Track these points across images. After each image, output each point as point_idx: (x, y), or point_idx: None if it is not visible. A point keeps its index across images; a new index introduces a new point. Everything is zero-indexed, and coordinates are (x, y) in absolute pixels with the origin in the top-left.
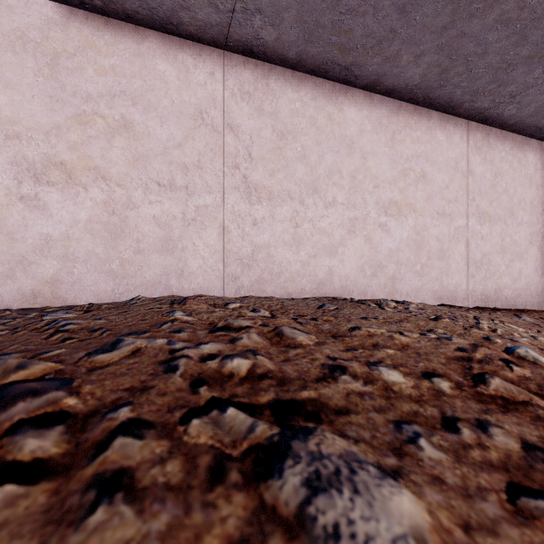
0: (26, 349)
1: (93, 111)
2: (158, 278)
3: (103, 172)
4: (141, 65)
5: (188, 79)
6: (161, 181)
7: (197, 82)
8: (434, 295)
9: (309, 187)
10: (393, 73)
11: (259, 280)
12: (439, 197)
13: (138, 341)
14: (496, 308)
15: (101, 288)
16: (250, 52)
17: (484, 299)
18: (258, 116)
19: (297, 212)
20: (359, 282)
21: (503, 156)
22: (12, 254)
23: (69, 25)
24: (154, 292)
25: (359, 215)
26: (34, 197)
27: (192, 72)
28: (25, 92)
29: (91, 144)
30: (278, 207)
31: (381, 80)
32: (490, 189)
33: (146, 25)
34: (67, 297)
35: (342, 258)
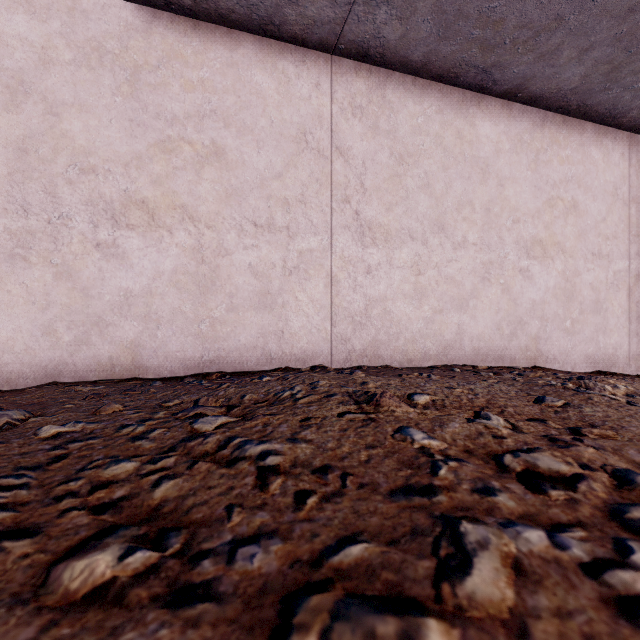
0: (268, 526)
1: (179, 136)
2: (254, 341)
3: (190, 211)
4: (234, 76)
5: (289, 92)
6: (258, 220)
7: (300, 96)
8: (588, 359)
9: (434, 224)
10: (545, 75)
11: (374, 342)
12: (594, 233)
13: (491, 534)
14: None
15: (188, 354)
16: (364, 55)
17: None
18: (373, 136)
19: (420, 255)
20: (494, 344)
21: None
22: (87, 314)
23: (151, 32)
24: (249, 359)
25: (495, 258)
26: (112, 244)
27: (294, 84)
28: (101, 115)
29: (177, 176)
30: (396, 250)
31: (526, 84)
32: None
33: (241, 26)
34: (149, 366)
35: (473, 314)
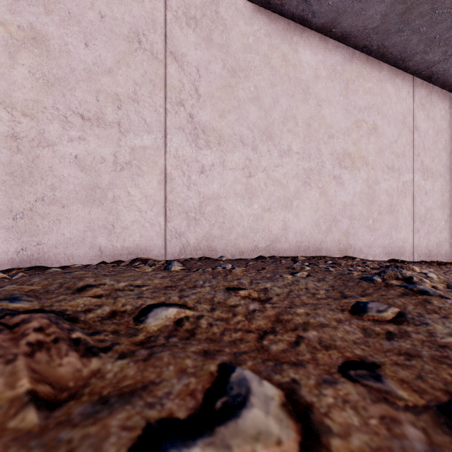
0: None
1: None
2: (81, 235)
3: (2, 95)
4: None
5: None
6: (86, 113)
7: None
8: (385, 250)
9: (263, 132)
10: (354, 10)
11: (208, 236)
12: (389, 151)
13: None
14: (438, 261)
15: None
16: None
17: (428, 253)
18: (207, 47)
19: (250, 159)
20: (314, 238)
21: (443, 115)
22: None
23: None
24: (75, 253)
25: (314, 166)
26: None
27: None
28: None
29: None
30: (229, 153)
31: (339, 19)
32: (432, 145)
33: None
34: None
35: (297, 212)
